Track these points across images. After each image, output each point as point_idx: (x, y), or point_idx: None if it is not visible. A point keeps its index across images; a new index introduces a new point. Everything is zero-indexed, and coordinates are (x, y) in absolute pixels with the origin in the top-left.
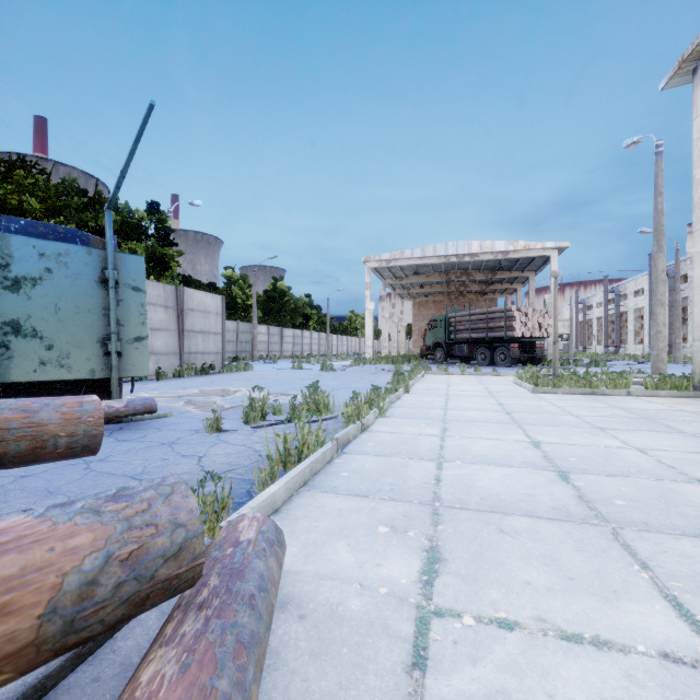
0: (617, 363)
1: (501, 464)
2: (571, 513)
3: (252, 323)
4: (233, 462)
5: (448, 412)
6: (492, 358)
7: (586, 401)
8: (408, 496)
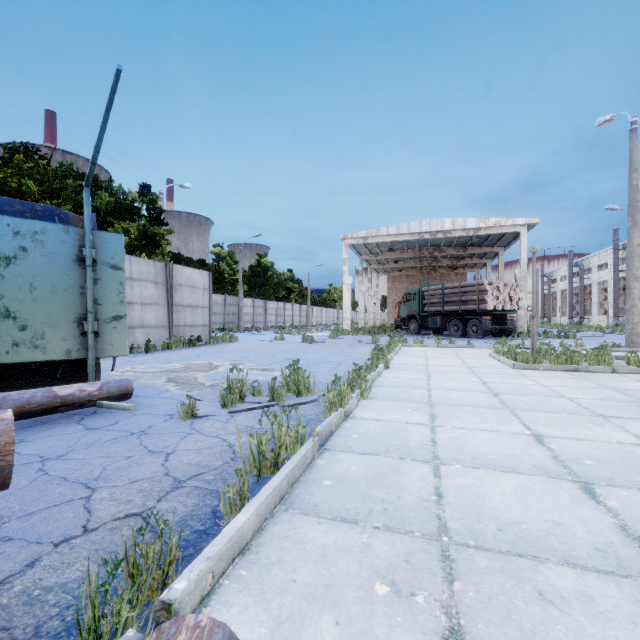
0: (584, 334)
1: (507, 469)
2: (623, 560)
3: (238, 296)
4: (202, 462)
5: (433, 393)
6: (465, 329)
7: (572, 380)
8: (406, 522)
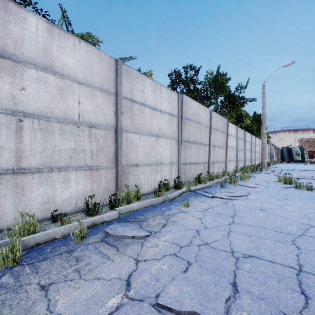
0: None
1: None
2: None
3: None
4: None
5: None
6: None
7: None
8: None
